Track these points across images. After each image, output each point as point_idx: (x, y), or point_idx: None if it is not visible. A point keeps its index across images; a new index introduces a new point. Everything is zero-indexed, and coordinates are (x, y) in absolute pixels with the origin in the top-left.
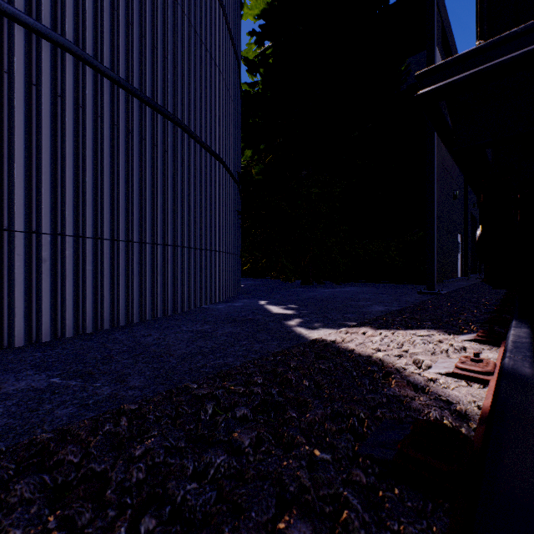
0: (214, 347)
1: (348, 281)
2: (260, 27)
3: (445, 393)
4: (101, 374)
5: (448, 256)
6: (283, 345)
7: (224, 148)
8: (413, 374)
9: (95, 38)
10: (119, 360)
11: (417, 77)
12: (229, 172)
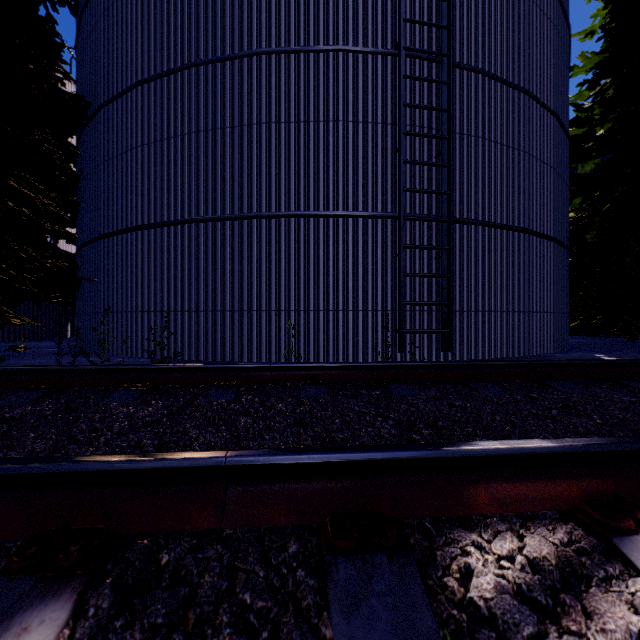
0: None
1: None
2: (594, 74)
3: None
4: None
5: None
6: None
7: (556, 228)
8: None
9: (488, 211)
10: None
11: None
12: (560, 245)
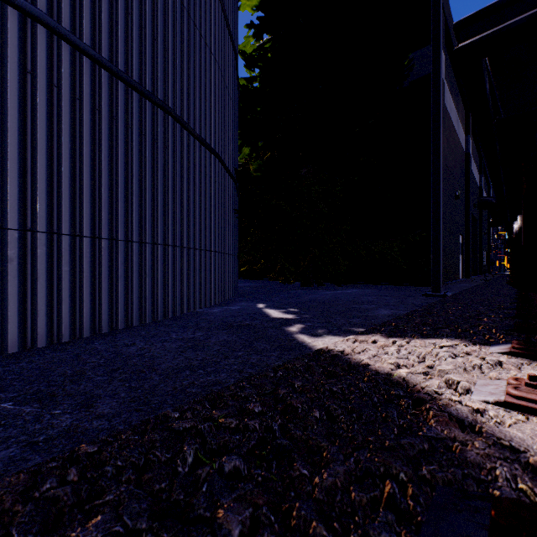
0: (205, 359)
1: (349, 283)
2: (259, 19)
3: (504, 434)
4: (65, 396)
5: (450, 257)
6: (284, 356)
7: (220, 142)
8: (453, 402)
9: (73, 11)
10: (92, 377)
11: (456, 26)
12: (225, 168)
